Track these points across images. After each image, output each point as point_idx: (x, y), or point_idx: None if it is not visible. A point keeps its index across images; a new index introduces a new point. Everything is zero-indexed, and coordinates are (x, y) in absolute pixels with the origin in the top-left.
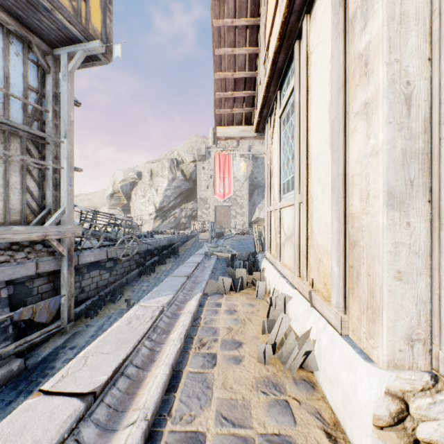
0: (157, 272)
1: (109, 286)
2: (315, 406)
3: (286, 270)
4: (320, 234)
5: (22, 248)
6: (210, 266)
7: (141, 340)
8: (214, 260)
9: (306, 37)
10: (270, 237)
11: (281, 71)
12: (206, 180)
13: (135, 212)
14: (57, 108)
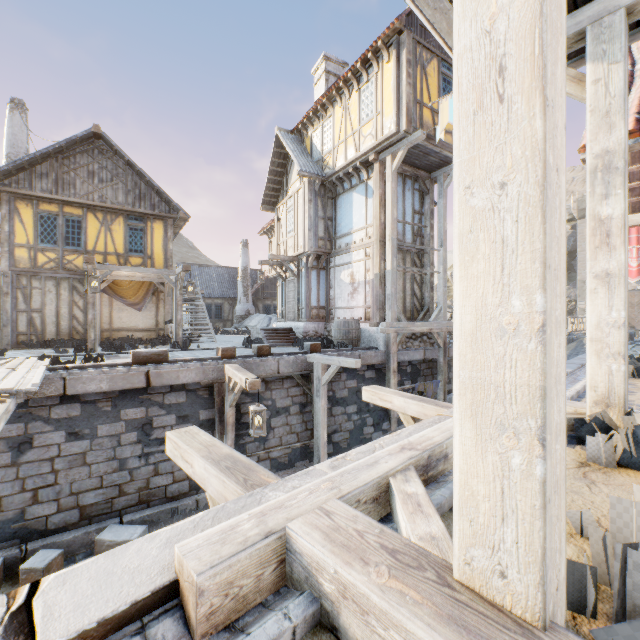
0: None
1: None
2: None
3: None
4: None
5: (416, 338)
6: None
7: None
8: None
9: None
10: None
11: None
12: None
13: None
14: (432, 222)
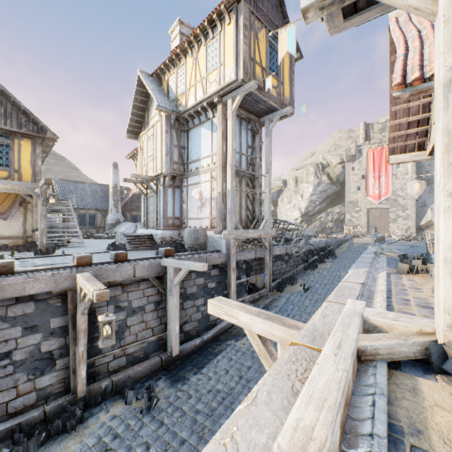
0: (319, 269)
1: (285, 274)
2: None
3: None
4: None
5: (250, 242)
6: (383, 260)
7: (365, 279)
8: (385, 257)
9: None
10: None
11: None
12: (356, 181)
13: (281, 217)
14: (261, 155)
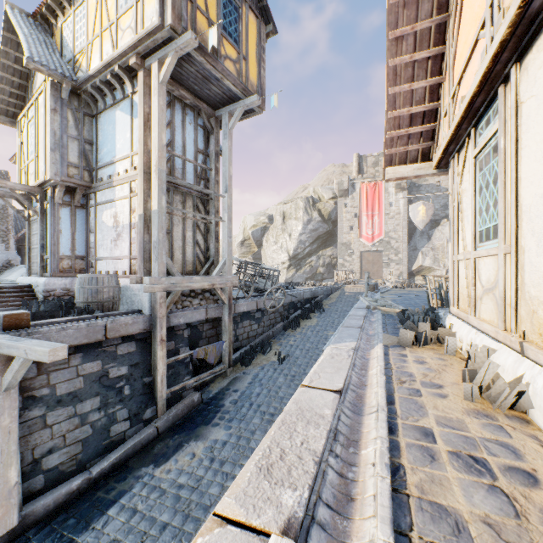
0: (302, 328)
1: (257, 338)
2: (530, 432)
3: (485, 325)
4: (533, 285)
5: (197, 295)
6: (378, 320)
7: (349, 370)
8: (380, 315)
9: (516, 86)
10: (457, 290)
11: (478, 110)
12: (349, 219)
13: (266, 261)
14: (218, 165)
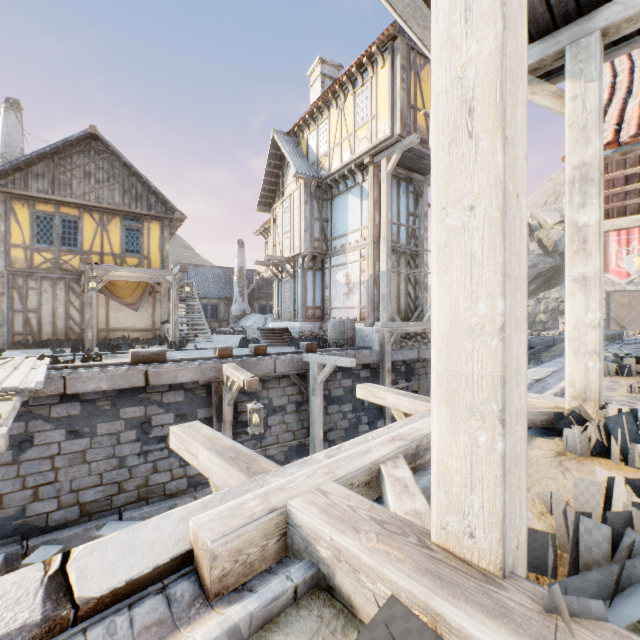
0: None
1: None
2: None
3: None
4: None
5: (410, 337)
6: None
7: (546, 377)
8: None
9: None
10: None
11: None
12: None
13: None
14: (426, 224)
